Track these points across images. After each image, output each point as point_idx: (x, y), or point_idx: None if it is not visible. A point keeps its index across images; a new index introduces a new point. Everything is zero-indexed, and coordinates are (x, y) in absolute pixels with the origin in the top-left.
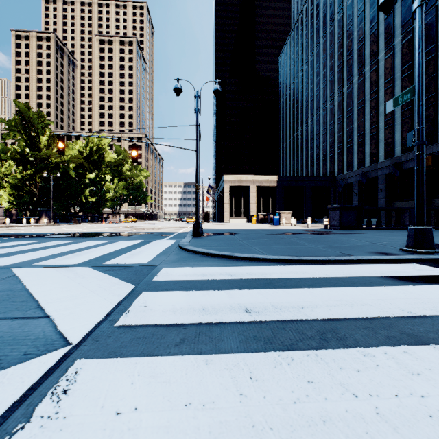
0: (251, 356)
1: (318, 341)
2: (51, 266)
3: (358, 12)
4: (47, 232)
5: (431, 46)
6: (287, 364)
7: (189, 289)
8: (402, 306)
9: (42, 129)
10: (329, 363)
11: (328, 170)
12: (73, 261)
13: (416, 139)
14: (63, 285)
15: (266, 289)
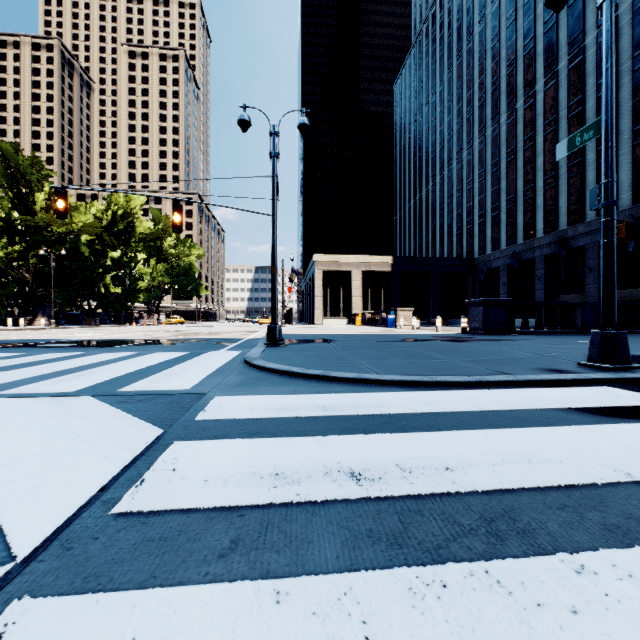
0: (365, 579)
1: (485, 538)
2: (30, 395)
3: (507, 21)
4: (42, 339)
5: None
6: (435, 598)
7: (255, 436)
8: (611, 463)
9: (37, 183)
10: (516, 594)
11: (464, 249)
12: (68, 387)
13: (602, 198)
14: (38, 429)
15: (383, 434)
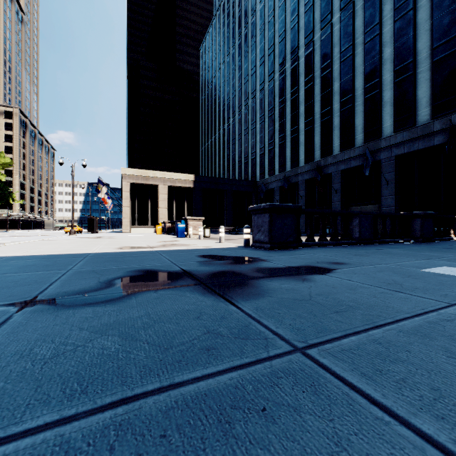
0: None
1: None
2: None
3: (279, 2)
4: None
5: (349, 45)
6: None
7: None
8: None
9: None
10: None
11: (250, 174)
12: None
13: None
14: None
15: None
